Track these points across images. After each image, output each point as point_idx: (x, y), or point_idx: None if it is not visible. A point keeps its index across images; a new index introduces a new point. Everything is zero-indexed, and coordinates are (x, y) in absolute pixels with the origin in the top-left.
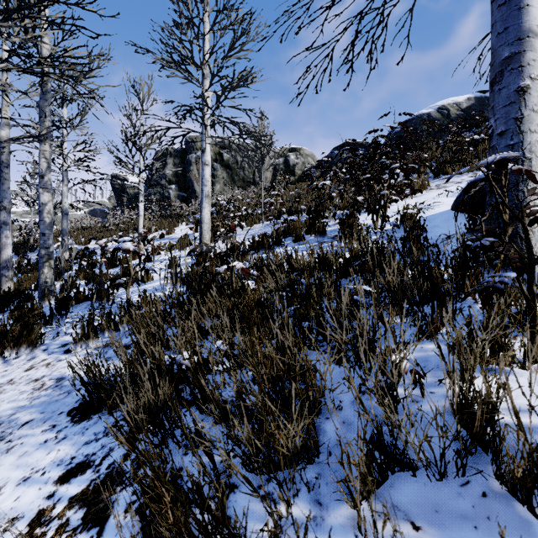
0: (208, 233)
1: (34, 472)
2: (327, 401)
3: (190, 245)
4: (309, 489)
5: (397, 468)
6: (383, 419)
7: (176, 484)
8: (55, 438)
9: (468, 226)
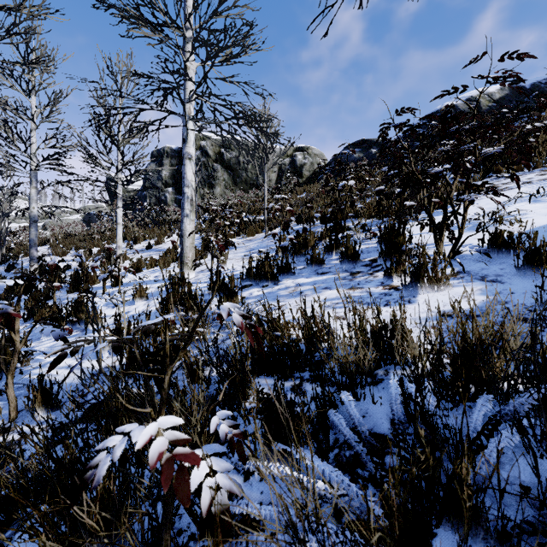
0: (190, 250)
1: None
2: None
3: (176, 260)
4: None
5: None
6: None
7: None
8: None
9: None
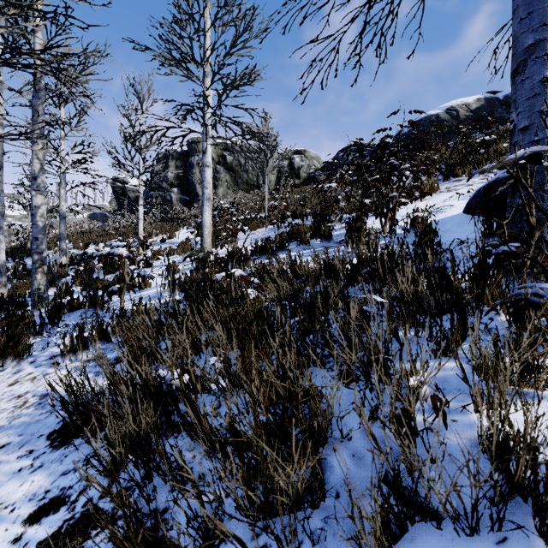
0: (209, 237)
1: (2, 507)
2: (334, 428)
3: (191, 249)
4: (314, 542)
5: (417, 517)
6: (399, 452)
7: (159, 529)
8: (31, 466)
9: (484, 230)
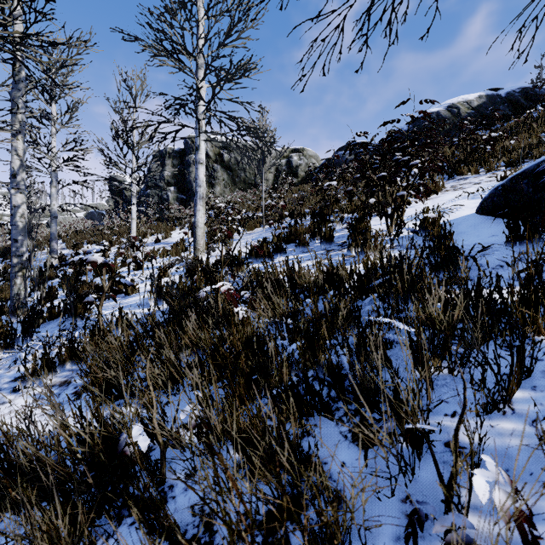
0: (202, 238)
1: None
2: (351, 532)
3: (185, 250)
4: None
5: None
6: None
7: None
8: None
9: (509, 234)
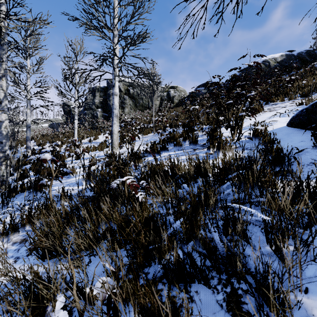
0: (116, 140)
1: None
2: None
3: (107, 147)
4: None
5: None
6: None
7: None
8: None
9: (315, 141)
